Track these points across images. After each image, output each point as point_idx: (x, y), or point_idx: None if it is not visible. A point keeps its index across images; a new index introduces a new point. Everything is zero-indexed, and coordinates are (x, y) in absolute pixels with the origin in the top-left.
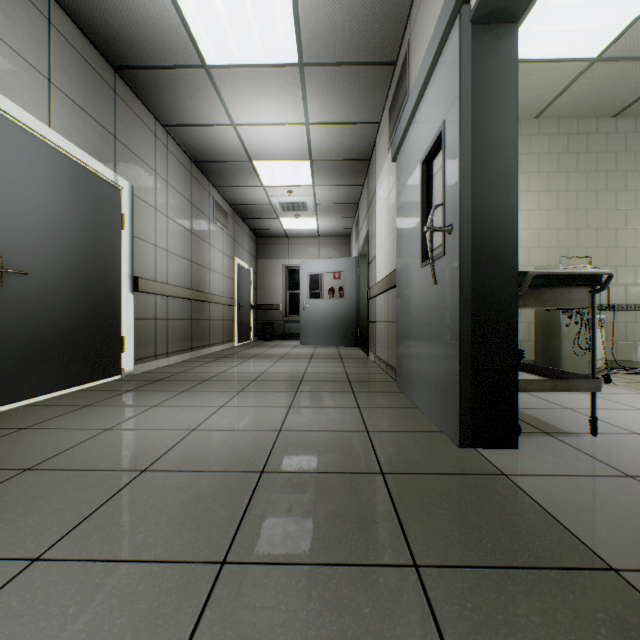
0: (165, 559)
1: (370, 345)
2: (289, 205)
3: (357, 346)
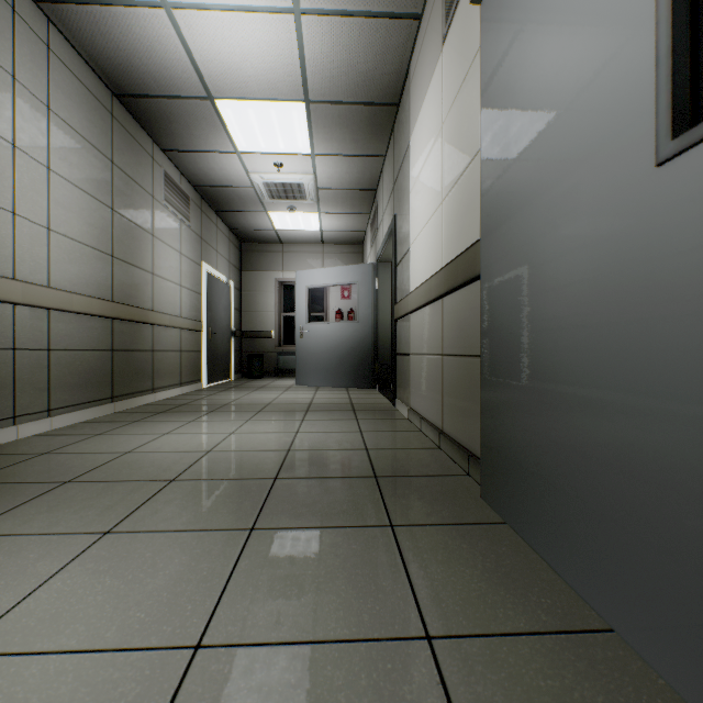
0: None
1: (398, 390)
2: (279, 189)
3: (375, 388)
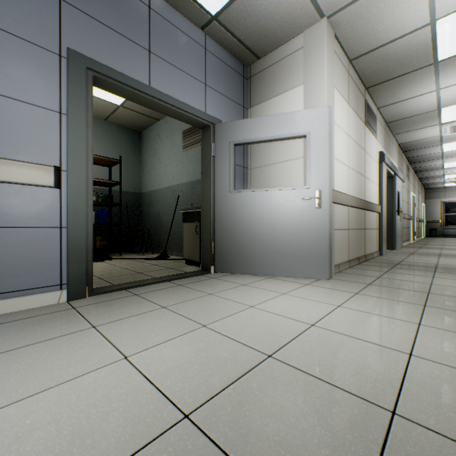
0: None
1: None
2: (453, 181)
3: None
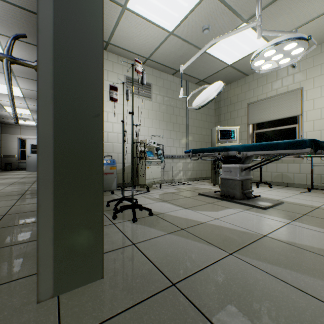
0: (3, 185)
1: None
2: (21, 118)
3: None
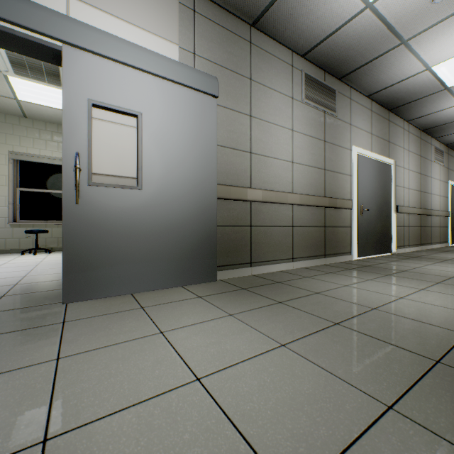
0: None
1: None
2: None
3: None
